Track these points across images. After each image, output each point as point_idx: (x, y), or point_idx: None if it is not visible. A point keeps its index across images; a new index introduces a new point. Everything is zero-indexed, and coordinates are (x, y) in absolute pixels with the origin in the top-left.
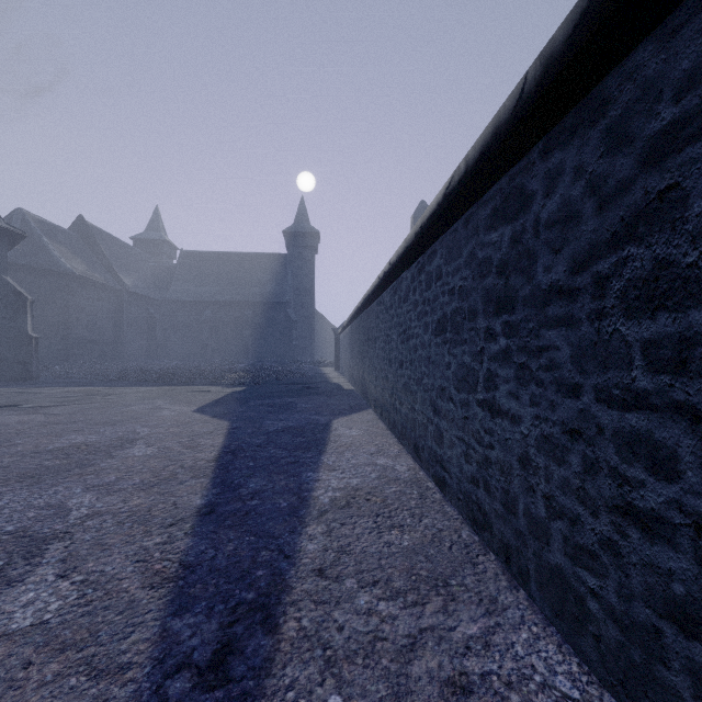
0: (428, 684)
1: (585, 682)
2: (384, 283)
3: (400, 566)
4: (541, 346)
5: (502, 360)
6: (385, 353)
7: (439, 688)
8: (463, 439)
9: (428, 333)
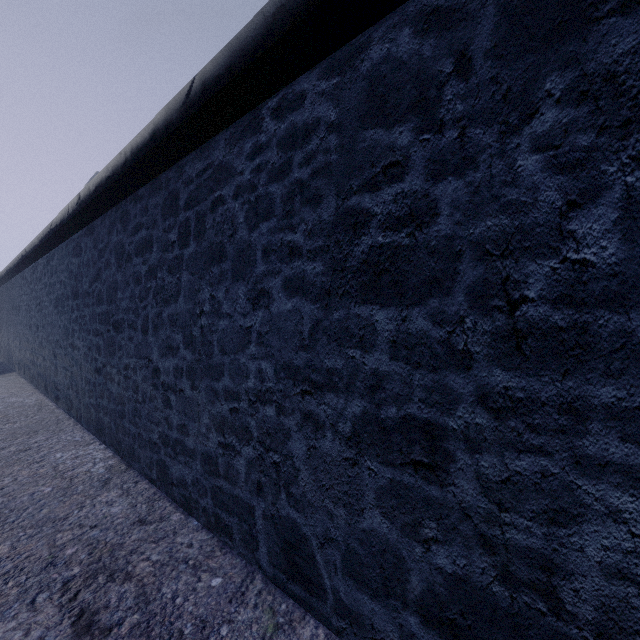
0: (7, 453)
1: (87, 436)
2: (24, 262)
3: (7, 433)
4: (84, 315)
5: (76, 322)
6: (27, 320)
7: (13, 452)
8: (65, 367)
9: (52, 306)
